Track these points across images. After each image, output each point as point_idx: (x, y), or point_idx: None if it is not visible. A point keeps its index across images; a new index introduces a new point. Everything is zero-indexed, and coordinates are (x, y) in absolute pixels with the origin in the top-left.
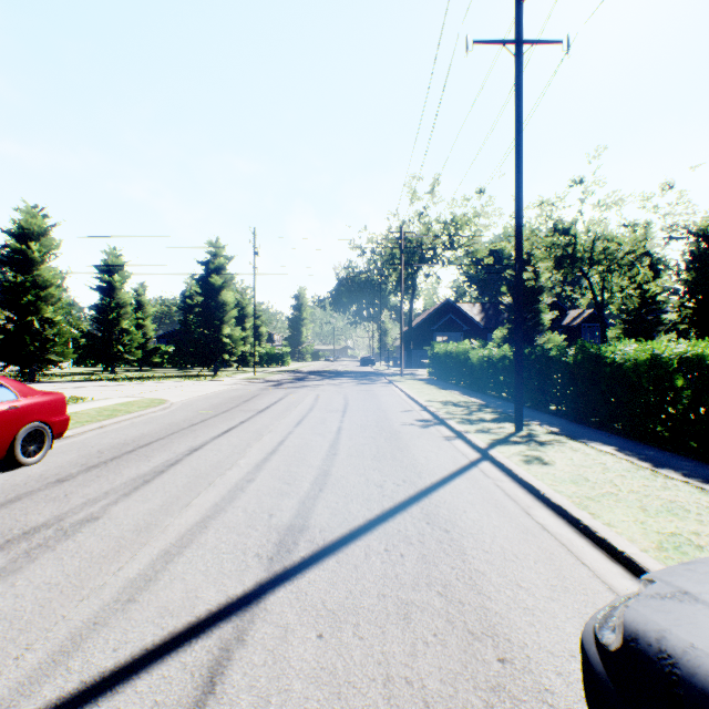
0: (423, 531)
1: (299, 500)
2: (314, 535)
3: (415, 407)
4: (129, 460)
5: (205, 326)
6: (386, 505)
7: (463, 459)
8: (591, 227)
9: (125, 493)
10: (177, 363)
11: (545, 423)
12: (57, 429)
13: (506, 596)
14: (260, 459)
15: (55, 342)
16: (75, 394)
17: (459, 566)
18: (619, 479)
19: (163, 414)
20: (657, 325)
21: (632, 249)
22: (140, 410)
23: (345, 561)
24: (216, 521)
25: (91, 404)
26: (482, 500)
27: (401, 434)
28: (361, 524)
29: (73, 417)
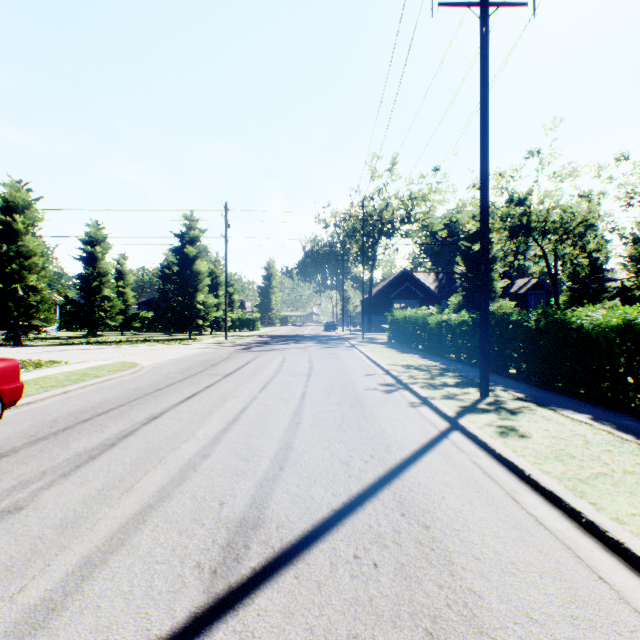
0: (399, 526)
1: (256, 482)
2: (269, 534)
3: (378, 370)
4: (81, 430)
5: (180, 293)
6: (353, 489)
7: (432, 428)
8: (546, 197)
9: (64, 473)
10: (156, 328)
11: (509, 388)
12: (7, 397)
13: (518, 638)
14: (220, 429)
15: (39, 308)
16: (52, 358)
17: (448, 584)
18: (607, 455)
19: (131, 378)
20: (601, 292)
21: (584, 219)
22: (108, 374)
23: (305, 575)
24: (157, 512)
25: (63, 368)
26: (460, 481)
27: (366, 400)
28: (326, 517)
29: (40, 381)
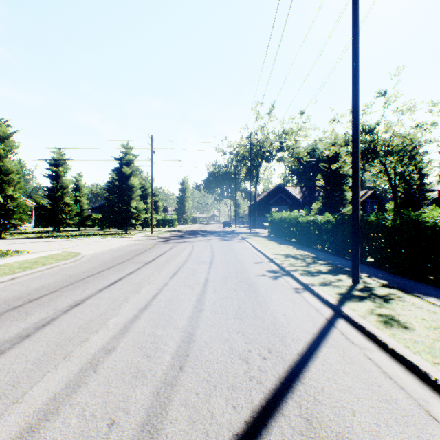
0: None
1: (154, 388)
2: None
3: (264, 258)
4: (6, 319)
5: (119, 201)
6: (255, 399)
7: (319, 316)
8: (390, 127)
9: None
10: (104, 226)
11: (372, 275)
12: None
13: None
14: (130, 317)
15: (15, 212)
16: (19, 248)
17: None
18: None
19: (71, 266)
20: (423, 200)
21: (418, 144)
22: (54, 262)
23: None
24: None
25: (21, 257)
26: (364, 386)
27: (257, 286)
28: None
29: None
